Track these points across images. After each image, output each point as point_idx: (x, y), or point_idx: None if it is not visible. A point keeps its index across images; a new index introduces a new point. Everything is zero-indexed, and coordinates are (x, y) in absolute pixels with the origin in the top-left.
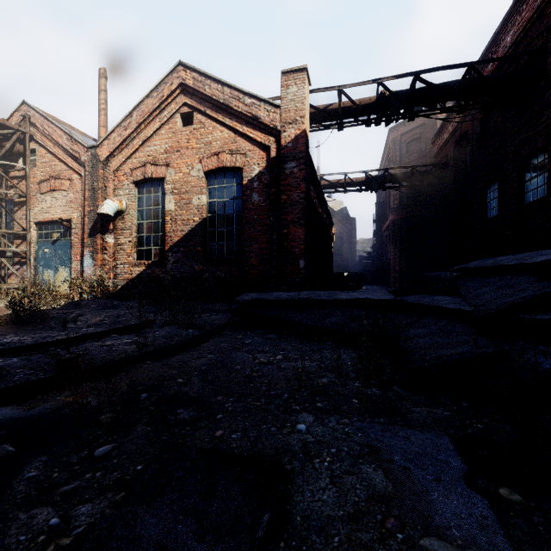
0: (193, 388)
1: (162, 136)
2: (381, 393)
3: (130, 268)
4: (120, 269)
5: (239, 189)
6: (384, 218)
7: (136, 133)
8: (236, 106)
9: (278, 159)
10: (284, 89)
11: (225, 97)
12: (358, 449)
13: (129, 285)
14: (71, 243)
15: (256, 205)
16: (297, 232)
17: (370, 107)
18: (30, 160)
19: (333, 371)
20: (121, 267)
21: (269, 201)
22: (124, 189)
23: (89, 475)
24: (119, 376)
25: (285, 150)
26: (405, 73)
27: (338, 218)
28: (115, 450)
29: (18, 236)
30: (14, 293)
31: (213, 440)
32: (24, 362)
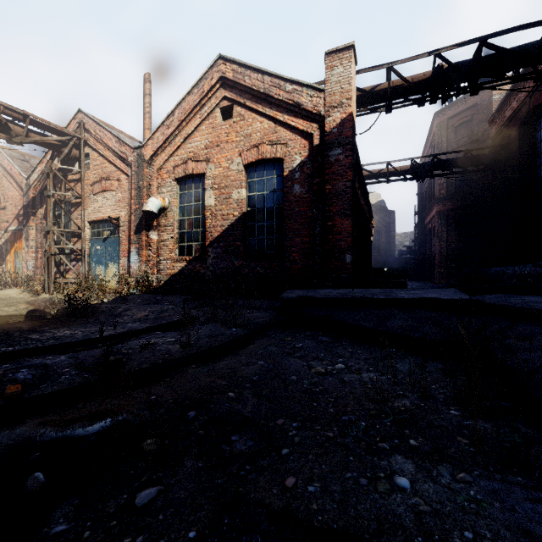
0: (246, 406)
1: (202, 132)
2: (494, 428)
3: (172, 263)
4: (163, 264)
5: (280, 181)
6: (427, 209)
7: (178, 130)
8: (276, 94)
9: (322, 147)
10: (328, 70)
11: (265, 86)
12: (509, 537)
13: (171, 280)
14: (119, 240)
15: (298, 197)
16: (343, 224)
17: (424, 83)
18: (85, 164)
19: (412, 390)
20: (164, 263)
21: (312, 191)
22: (167, 187)
23: (128, 540)
24: (163, 383)
25: (329, 136)
26: (469, 40)
27: (375, 211)
28: (160, 497)
29: (74, 234)
30: (71, 287)
31: (283, 492)
32: (71, 361)
